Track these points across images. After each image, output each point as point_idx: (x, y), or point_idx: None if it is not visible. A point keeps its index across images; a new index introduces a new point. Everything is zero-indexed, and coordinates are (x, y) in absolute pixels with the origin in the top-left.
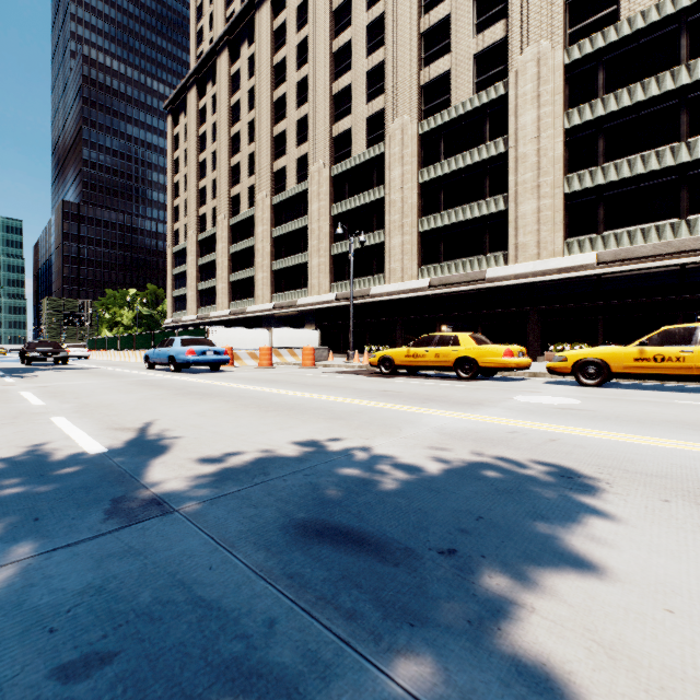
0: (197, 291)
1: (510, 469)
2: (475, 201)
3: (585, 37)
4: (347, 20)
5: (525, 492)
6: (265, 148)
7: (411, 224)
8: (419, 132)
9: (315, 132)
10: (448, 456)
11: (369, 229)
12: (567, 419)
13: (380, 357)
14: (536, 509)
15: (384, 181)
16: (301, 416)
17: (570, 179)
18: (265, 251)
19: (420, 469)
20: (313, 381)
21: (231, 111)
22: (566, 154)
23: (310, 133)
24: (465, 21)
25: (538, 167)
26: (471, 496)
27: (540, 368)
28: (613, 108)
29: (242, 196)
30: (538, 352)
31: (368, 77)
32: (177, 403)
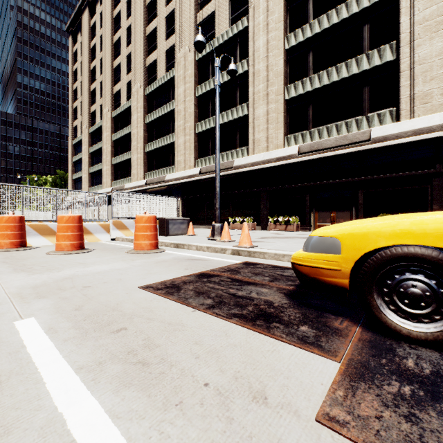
0: (89, 174)
1: None
2: (351, 58)
3: None
4: None
5: None
6: (139, 45)
7: (277, 92)
8: None
9: (181, 21)
10: None
11: (231, 104)
12: None
13: (365, 250)
14: None
15: (247, 55)
16: None
17: None
18: (139, 135)
19: None
20: None
21: (113, 22)
22: None
23: (176, 23)
24: None
25: None
26: None
27: None
28: None
29: (122, 91)
30: None
31: None
32: None
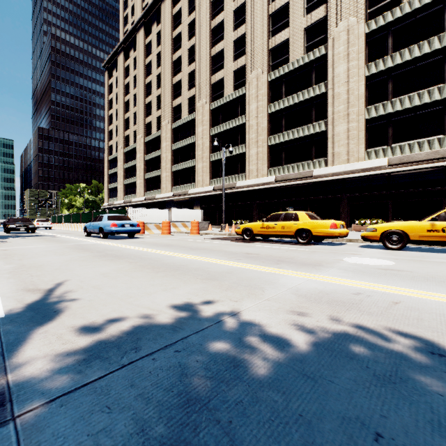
0: (124, 185)
1: (376, 342)
2: (305, 125)
3: (379, 15)
4: (221, 7)
5: (409, 381)
6: (167, 91)
7: (263, 140)
8: (268, 80)
9: (200, 81)
10: (311, 323)
11: (235, 143)
12: (394, 279)
13: (243, 228)
14: (437, 415)
15: (245, 112)
16: (183, 276)
17: (369, 110)
18: (167, 158)
19: (288, 342)
20: (196, 245)
21: (145, 67)
22: (366, 93)
23: (196, 82)
24: (299, 6)
25: (348, 102)
26: (353, 388)
27: (352, 235)
28: (398, 62)
29: (152, 123)
30: (348, 225)
31: (234, 44)
32: (92, 264)
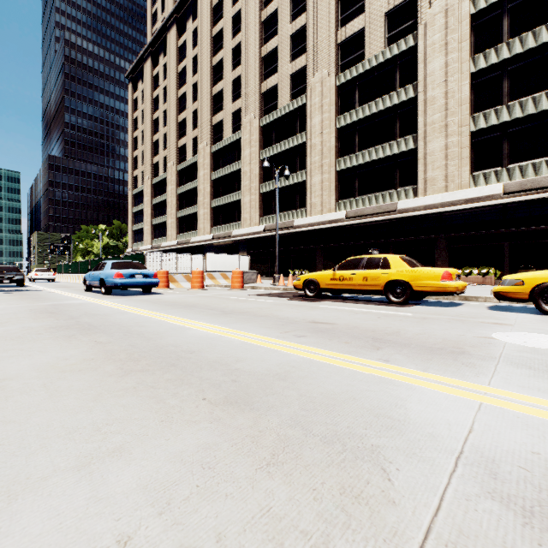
0: (151, 225)
1: None
2: (386, 142)
3: None
4: None
5: None
6: (205, 105)
7: (330, 164)
8: (336, 84)
9: (247, 89)
10: None
11: (292, 170)
12: None
13: (304, 280)
14: None
15: (306, 128)
16: (173, 391)
17: (476, 118)
18: (205, 191)
19: None
20: (234, 306)
21: (178, 76)
22: (471, 96)
23: (242, 91)
24: None
25: (446, 108)
26: None
27: None
28: (518, 51)
29: (187, 146)
30: None
31: (291, 39)
32: (20, 347)
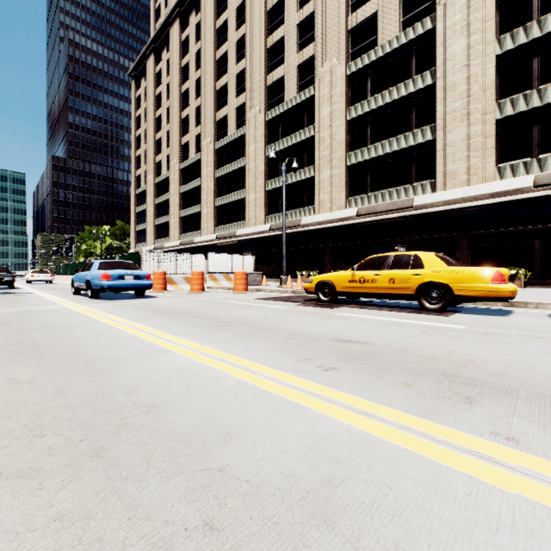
0: (154, 226)
1: None
2: (401, 134)
3: None
4: None
5: None
6: (209, 100)
7: (339, 159)
8: (347, 73)
9: (252, 82)
10: None
11: (300, 165)
12: None
13: (317, 282)
14: None
15: (314, 121)
16: None
17: (502, 105)
18: (209, 189)
19: None
20: (234, 313)
21: (181, 71)
22: (496, 81)
23: (247, 84)
24: None
25: (468, 95)
26: None
27: None
28: (550, 28)
29: (190, 143)
30: None
31: (299, 28)
32: None
